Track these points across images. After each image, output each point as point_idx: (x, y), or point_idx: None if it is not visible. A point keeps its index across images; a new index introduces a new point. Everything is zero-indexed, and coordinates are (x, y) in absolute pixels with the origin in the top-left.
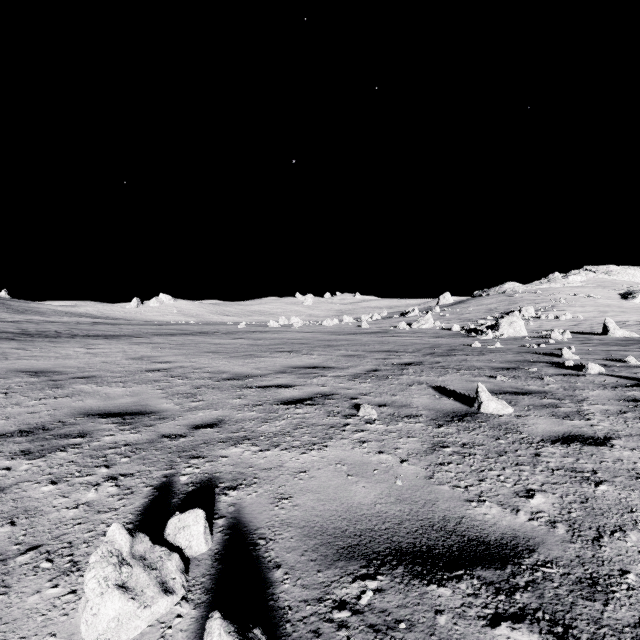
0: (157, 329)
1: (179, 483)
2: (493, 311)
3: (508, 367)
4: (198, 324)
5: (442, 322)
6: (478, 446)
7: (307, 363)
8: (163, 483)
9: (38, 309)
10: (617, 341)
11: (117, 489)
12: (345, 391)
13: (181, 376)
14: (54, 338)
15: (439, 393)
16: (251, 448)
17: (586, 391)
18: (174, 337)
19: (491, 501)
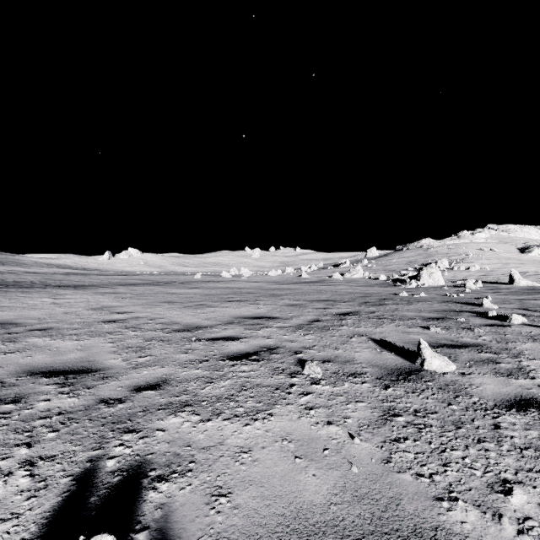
0: (123, 279)
1: (104, 471)
2: (413, 263)
3: (437, 317)
4: (160, 274)
5: (370, 272)
6: (431, 414)
7: (254, 313)
8: (85, 471)
9: (22, 261)
10: (523, 290)
11: (30, 481)
12: (289, 344)
13: (135, 327)
14: (27, 288)
15: (379, 346)
16: (191, 418)
17: (518, 344)
18: (136, 287)
19: (464, 500)
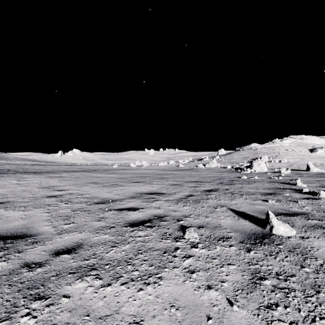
0: (68, 168)
1: None
2: (246, 158)
3: (270, 192)
4: (92, 165)
5: (221, 164)
6: (291, 277)
7: (149, 190)
8: None
9: (6, 157)
10: (316, 174)
11: None
12: (173, 213)
13: (67, 201)
14: (3, 174)
15: (236, 215)
16: (94, 282)
17: None
18: (75, 173)
19: None
